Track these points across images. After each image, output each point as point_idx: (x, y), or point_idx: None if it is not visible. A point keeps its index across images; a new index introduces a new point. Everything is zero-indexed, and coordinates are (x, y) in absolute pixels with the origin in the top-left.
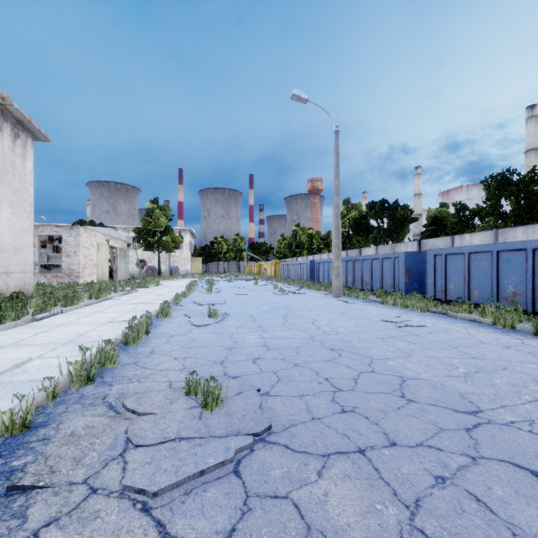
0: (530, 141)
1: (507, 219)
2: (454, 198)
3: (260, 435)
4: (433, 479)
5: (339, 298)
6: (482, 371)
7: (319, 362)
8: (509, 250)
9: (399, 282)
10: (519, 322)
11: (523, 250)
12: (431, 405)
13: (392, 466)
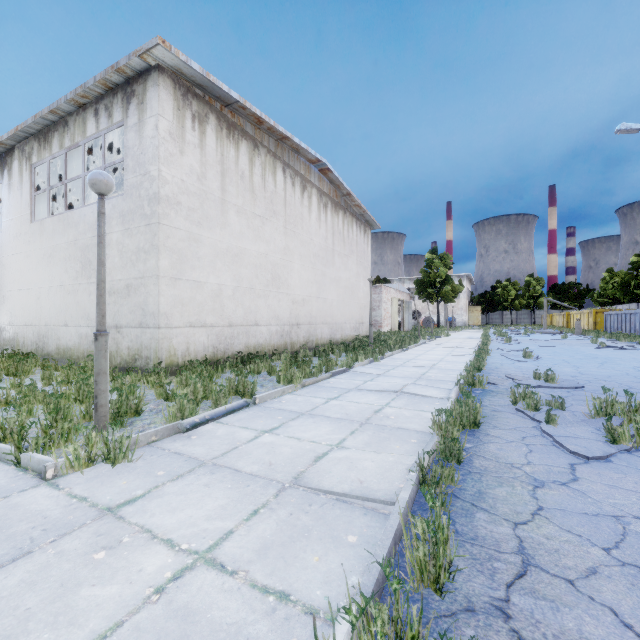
0: None
1: None
2: None
3: (578, 388)
4: None
5: None
6: None
7: (625, 381)
8: None
9: None
10: None
11: None
12: None
13: None
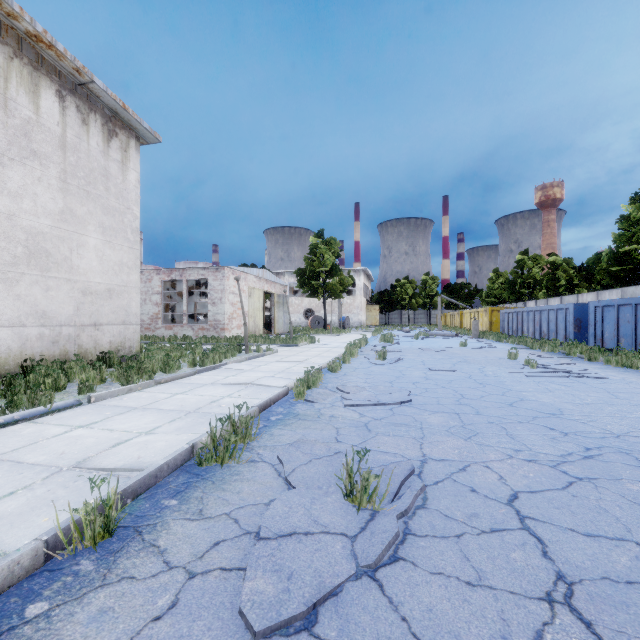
0: None
1: None
2: None
3: None
4: None
5: None
6: None
7: None
8: None
9: None
10: None
11: None
12: None
13: None
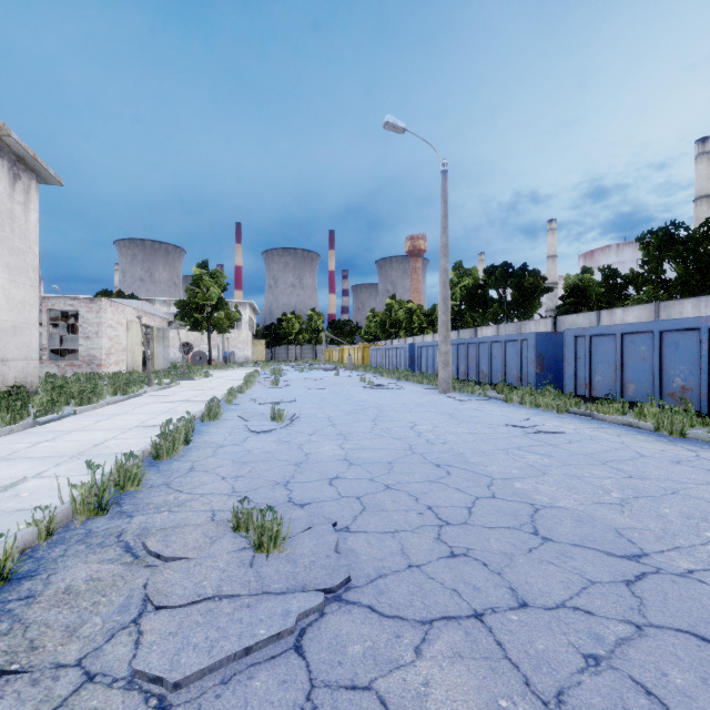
0: (700, 186)
1: (671, 289)
2: (600, 262)
3: (334, 592)
4: (581, 659)
5: (447, 395)
6: (643, 497)
7: (420, 483)
8: (677, 329)
9: (528, 373)
10: (690, 427)
11: (695, 330)
12: (575, 546)
13: (523, 640)
